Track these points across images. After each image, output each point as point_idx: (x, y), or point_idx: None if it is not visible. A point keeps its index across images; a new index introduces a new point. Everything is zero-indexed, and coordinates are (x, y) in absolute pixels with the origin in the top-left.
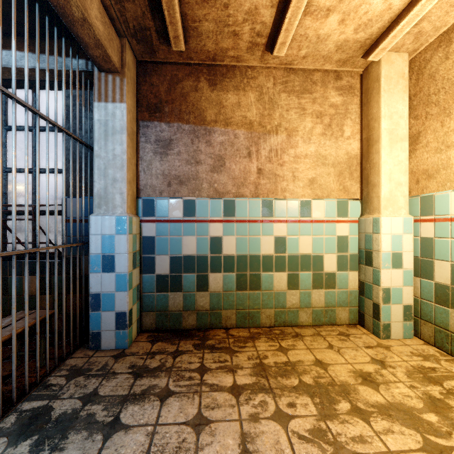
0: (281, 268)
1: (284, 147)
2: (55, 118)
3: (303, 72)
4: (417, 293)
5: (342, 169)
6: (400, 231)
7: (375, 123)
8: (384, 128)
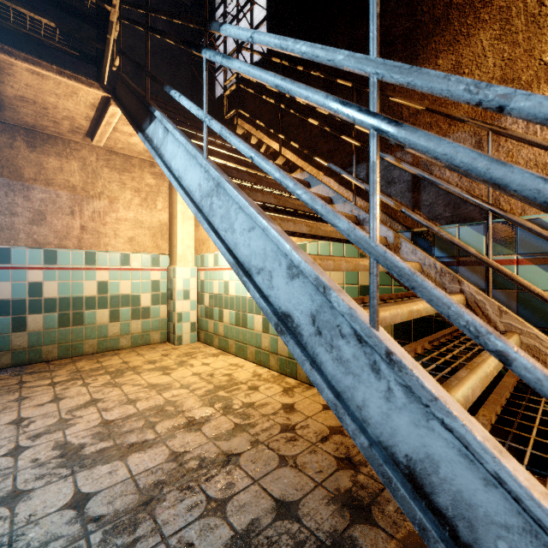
0: (104, 306)
1: (107, 211)
2: None
3: (124, 155)
4: (199, 314)
5: (156, 232)
6: (189, 276)
7: (175, 205)
8: (179, 210)
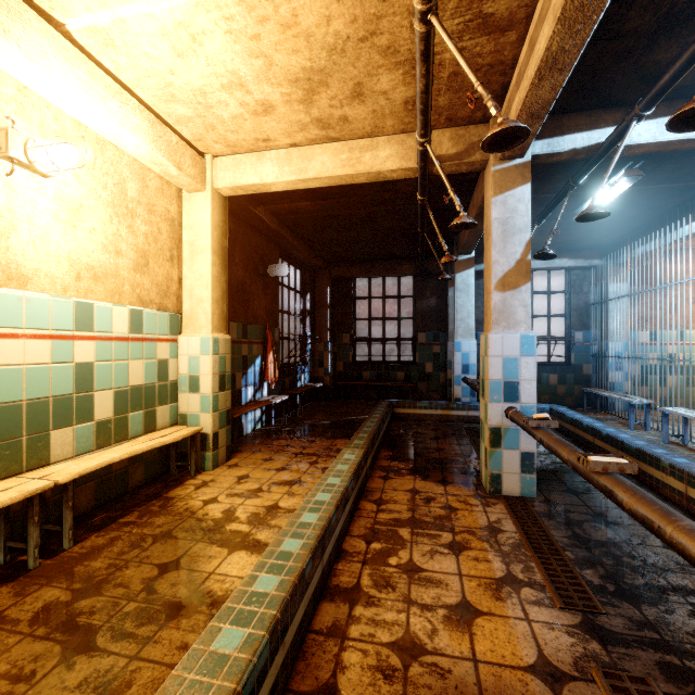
0: None
1: None
2: (608, 297)
3: None
4: None
5: None
6: None
7: None
8: None
